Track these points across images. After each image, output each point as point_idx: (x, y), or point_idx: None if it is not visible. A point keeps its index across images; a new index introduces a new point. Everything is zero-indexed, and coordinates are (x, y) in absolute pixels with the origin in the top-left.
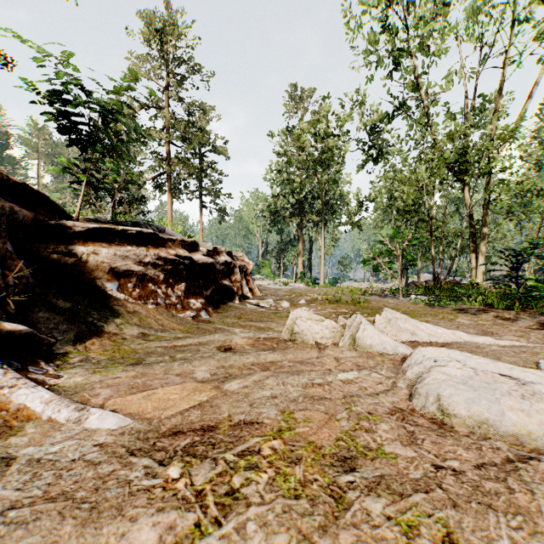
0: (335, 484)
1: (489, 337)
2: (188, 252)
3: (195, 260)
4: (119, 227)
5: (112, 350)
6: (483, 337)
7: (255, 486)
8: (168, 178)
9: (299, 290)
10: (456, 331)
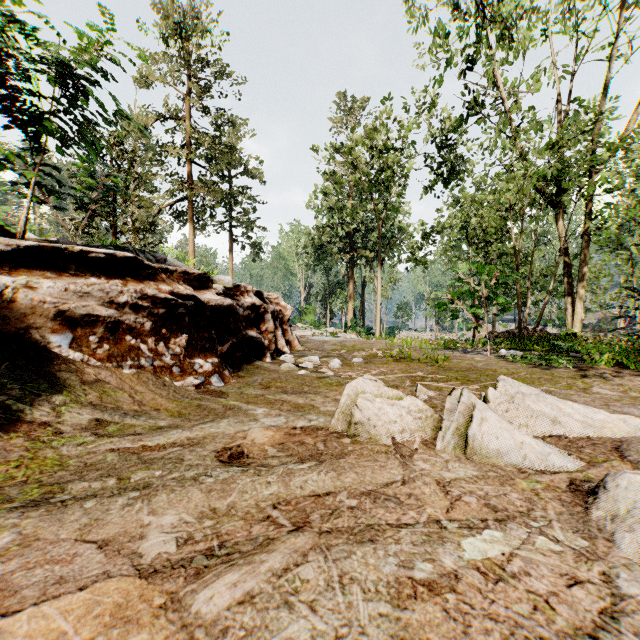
0: None
1: None
2: (194, 289)
3: (204, 301)
4: (75, 247)
5: (19, 461)
6: None
7: None
8: (189, 204)
9: (351, 342)
10: (627, 417)
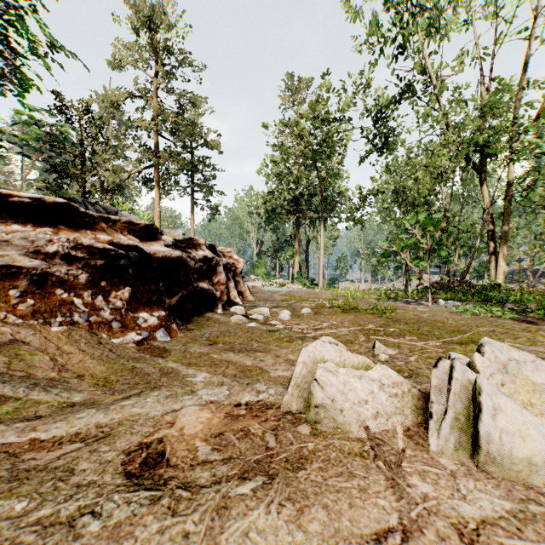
0: None
1: None
2: (140, 240)
3: (150, 252)
4: None
5: None
6: None
7: None
8: (155, 170)
9: (299, 293)
10: None
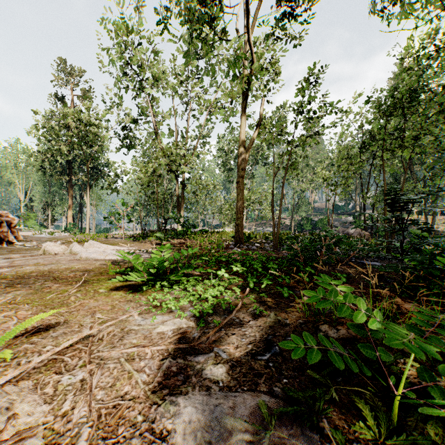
0: (46, 265)
1: (127, 247)
2: None
3: None
4: None
5: None
6: (124, 247)
7: (28, 266)
8: None
9: (62, 237)
10: (116, 246)
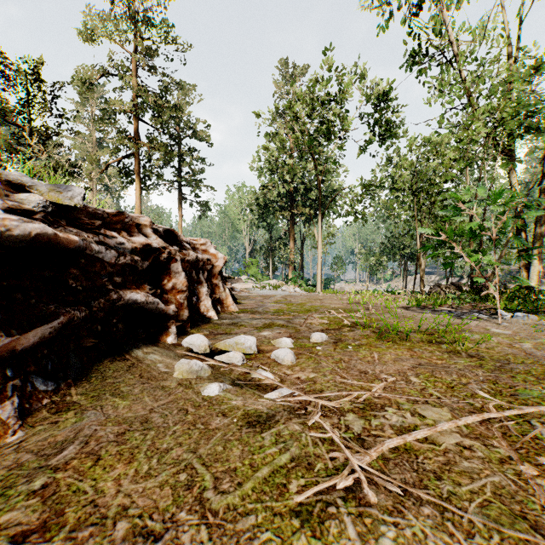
0: None
1: None
2: None
3: None
4: None
5: None
6: None
7: None
8: (136, 160)
9: (297, 298)
10: None
